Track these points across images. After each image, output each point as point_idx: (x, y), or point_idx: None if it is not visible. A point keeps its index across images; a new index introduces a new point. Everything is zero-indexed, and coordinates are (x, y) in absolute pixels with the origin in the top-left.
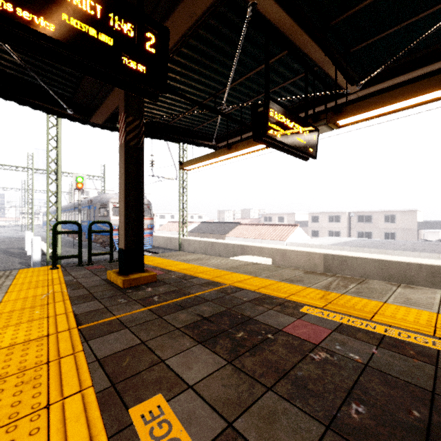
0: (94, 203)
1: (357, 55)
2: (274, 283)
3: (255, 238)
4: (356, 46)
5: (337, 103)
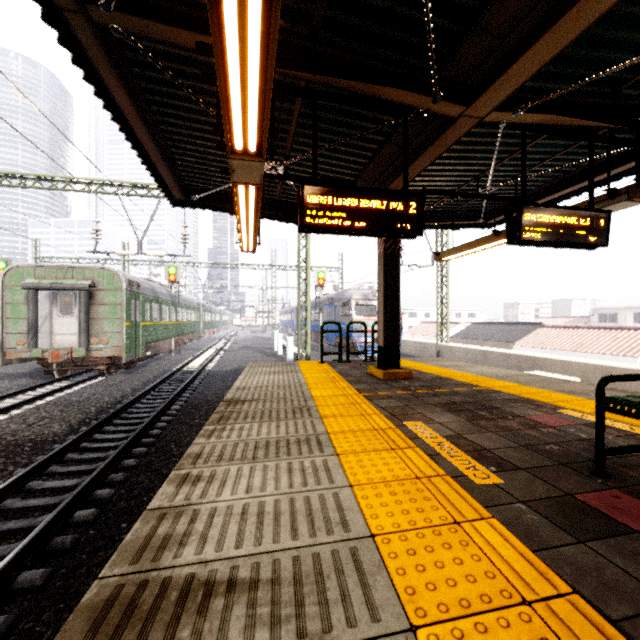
0: (335, 301)
1: None
2: (545, 392)
3: (572, 351)
4: None
5: None
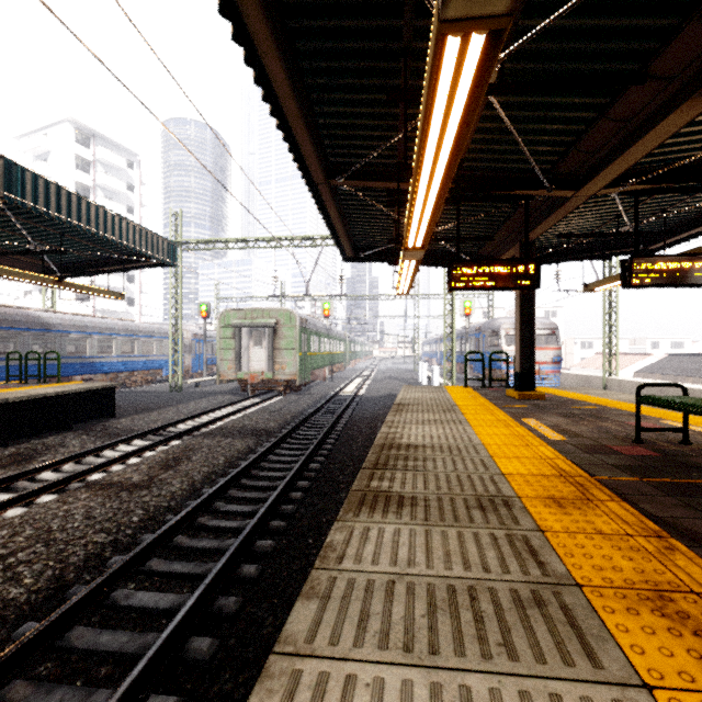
0: (482, 331)
1: None
2: (668, 413)
3: None
4: None
5: None
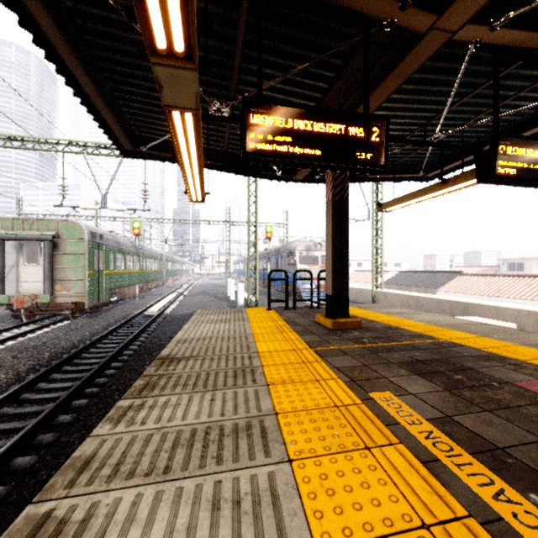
0: (281, 252)
1: None
2: (510, 346)
3: (490, 296)
4: None
5: None
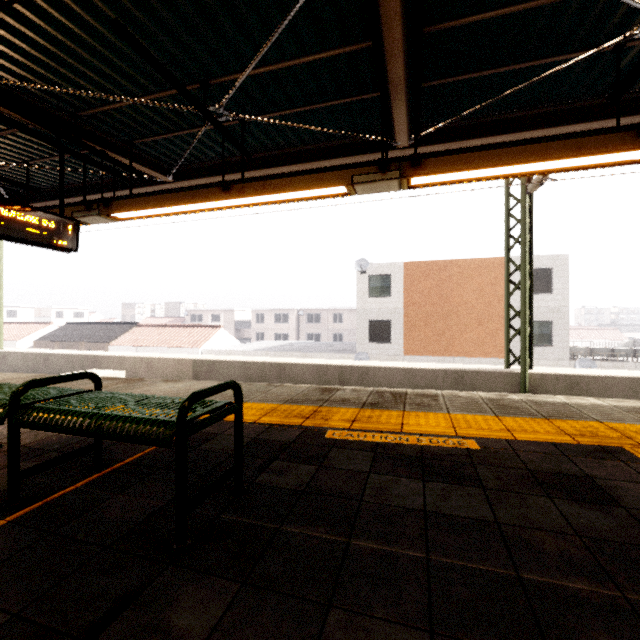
0: None
1: (152, 147)
2: None
3: (158, 346)
4: (136, 140)
5: (160, 188)
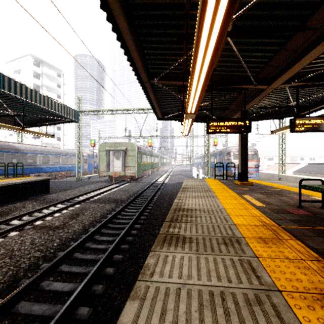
0: (222, 152)
1: None
2: (312, 192)
3: None
4: None
5: None
